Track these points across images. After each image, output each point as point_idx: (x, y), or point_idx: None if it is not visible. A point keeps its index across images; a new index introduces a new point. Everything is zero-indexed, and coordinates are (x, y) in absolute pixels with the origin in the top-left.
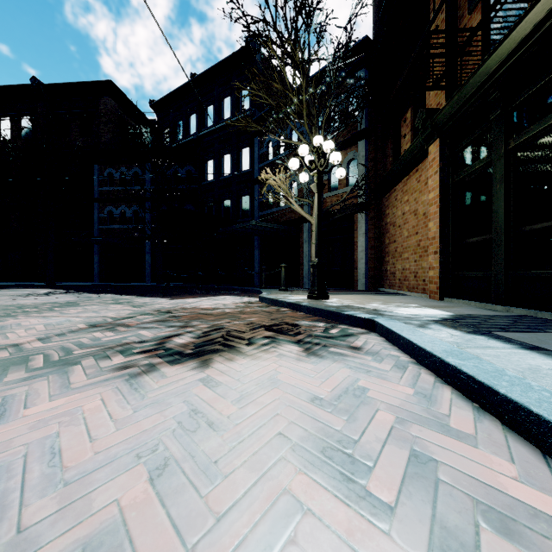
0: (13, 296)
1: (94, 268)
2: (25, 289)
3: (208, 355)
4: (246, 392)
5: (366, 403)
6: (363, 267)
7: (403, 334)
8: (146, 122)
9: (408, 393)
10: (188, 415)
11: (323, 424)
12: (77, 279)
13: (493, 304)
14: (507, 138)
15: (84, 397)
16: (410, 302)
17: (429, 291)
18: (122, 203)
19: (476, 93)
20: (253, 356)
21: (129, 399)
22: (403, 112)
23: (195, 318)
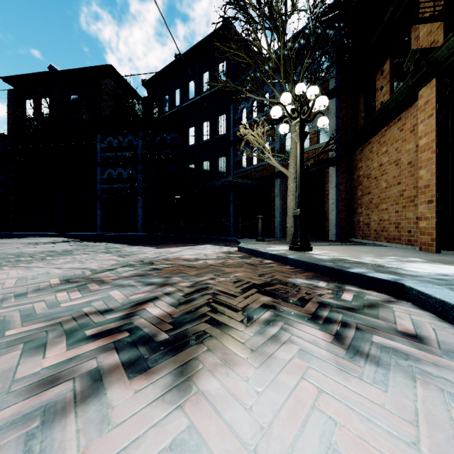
0: (25, 244)
1: (97, 220)
2: (40, 238)
3: (190, 348)
4: None
5: None
6: (334, 219)
7: None
8: (139, 99)
9: None
10: None
11: None
12: (84, 230)
13: None
14: None
15: None
16: (405, 255)
17: (419, 242)
18: (119, 166)
19: None
20: (260, 354)
21: None
22: (379, 65)
23: (176, 272)
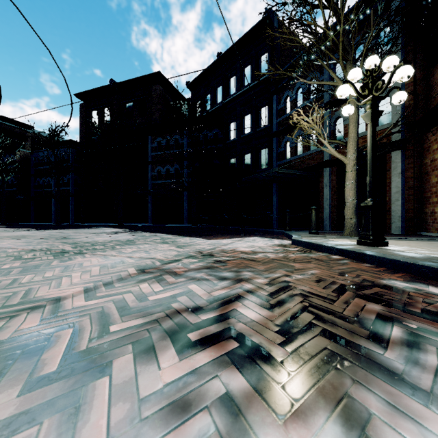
0: (94, 233)
1: (148, 213)
2: (104, 228)
3: (330, 376)
4: None
5: None
6: (399, 209)
7: None
8: (183, 100)
9: None
10: None
11: None
12: (137, 221)
13: None
14: None
15: None
16: None
17: None
18: (166, 164)
19: None
20: None
21: None
22: None
23: (242, 266)
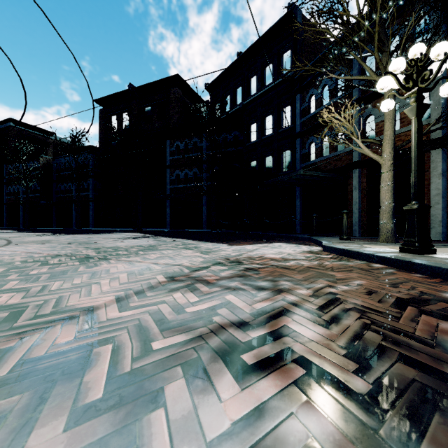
0: (115, 239)
1: (167, 218)
2: (124, 233)
3: (436, 421)
4: None
5: None
6: (439, 214)
7: None
8: (201, 103)
9: None
10: None
11: None
12: (156, 226)
13: None
14: None
15: None
16: None
17: None
18: (185, 168)
19: None
20: None
21: None
22: None
23: (277, 274)
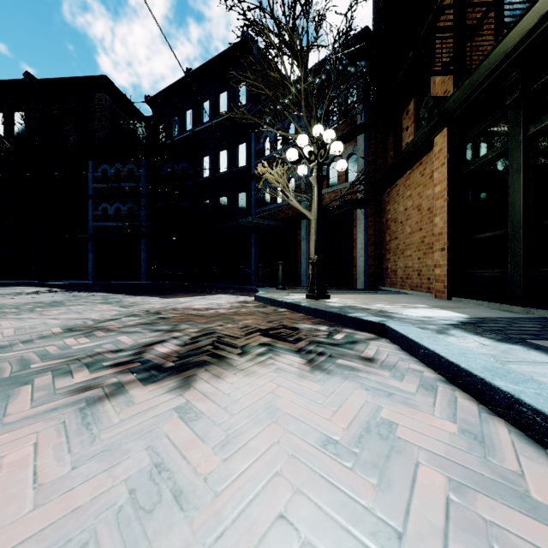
0: None
1: (88, 266)
2: (16, 287)
3: (192, 370)
4: (234, 430)
5: (398, 449)
6: (363, 265)
7: (424, 343)
8: (141, 118)
9: (450, 431)
10: (148, 474)
11: (345, 494)
12: (71, 277)
13: (510, 305)
14: (526, 123)
15: (13, 439)
16: (416, 302)
17: (435, 290)
18: (116, 200)
19: (490, 76)
20: (246, 371)
21: (74, 443)
22: (405, 104)
23: (184, 320)
